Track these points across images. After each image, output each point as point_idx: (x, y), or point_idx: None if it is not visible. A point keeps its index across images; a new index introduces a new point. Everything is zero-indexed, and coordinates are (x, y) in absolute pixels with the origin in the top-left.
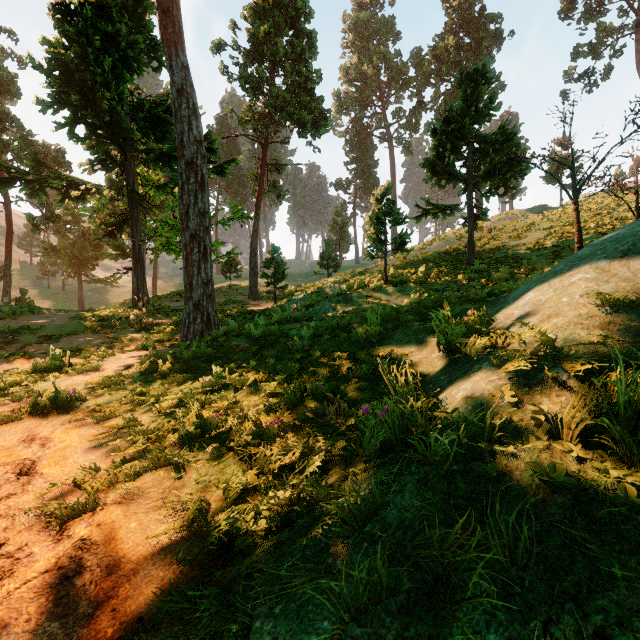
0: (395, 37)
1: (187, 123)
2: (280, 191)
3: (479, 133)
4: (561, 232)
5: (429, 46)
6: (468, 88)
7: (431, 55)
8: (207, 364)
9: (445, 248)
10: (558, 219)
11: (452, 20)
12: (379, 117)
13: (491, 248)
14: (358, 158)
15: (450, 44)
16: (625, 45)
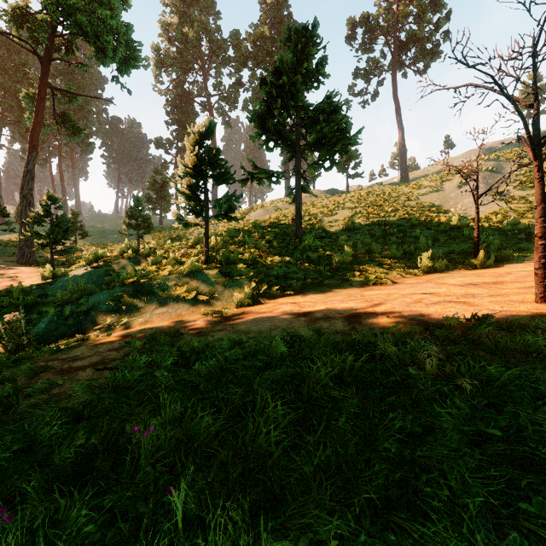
0: (216, 15)
1: None
2: (73, 127)
3: (304, 102)
4: (365, 212)
5: (247, 32)
6: (299, 43)
7: (249, 38)
8: None
9: (265, 217)
10: (358, 201)
11: (266, 16)
12: (200, 86)
13: (309, 221)
14: (179, 120)
15: (265, 34)
16: (385, 78)
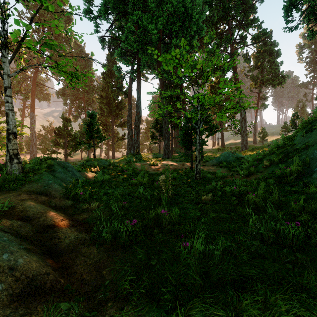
0: None
1: (242, 110)
2: (265, 106)
3: None
4: None
5: None
6: None
7: None
8: (251, 151)
9: None
10: None
11: None
12: None
13: None
14: (314, 70)
15: None
16: None
